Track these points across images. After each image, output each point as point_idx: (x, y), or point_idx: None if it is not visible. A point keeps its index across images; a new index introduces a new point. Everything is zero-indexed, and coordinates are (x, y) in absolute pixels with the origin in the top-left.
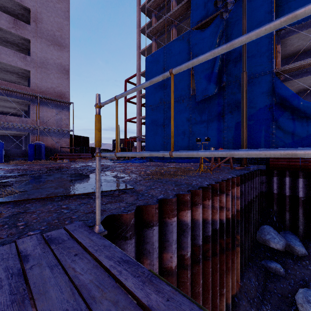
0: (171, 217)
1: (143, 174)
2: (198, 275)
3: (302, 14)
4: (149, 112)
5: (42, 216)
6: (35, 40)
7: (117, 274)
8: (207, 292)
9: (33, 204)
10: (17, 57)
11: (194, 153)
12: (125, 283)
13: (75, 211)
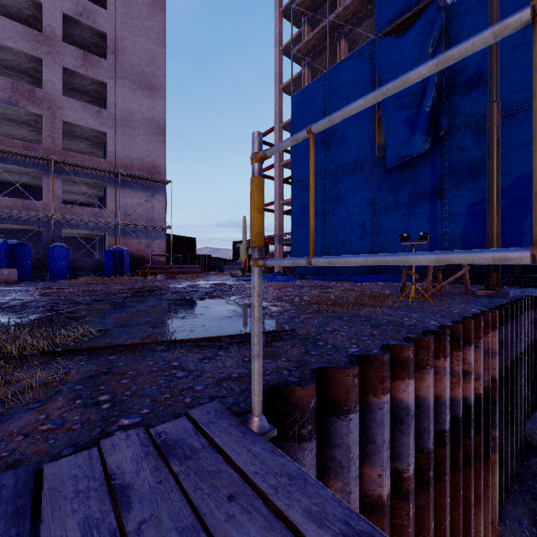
0: (380, 394)
1: (299, 302)
2: (426, 512)
3: None
4: (298, 192)
5: (139, 383)
6: (114, 83)
7: None
8: None
9: (121, 356)
10: (88, 112)
11: None
12: None
13: (197, 375)
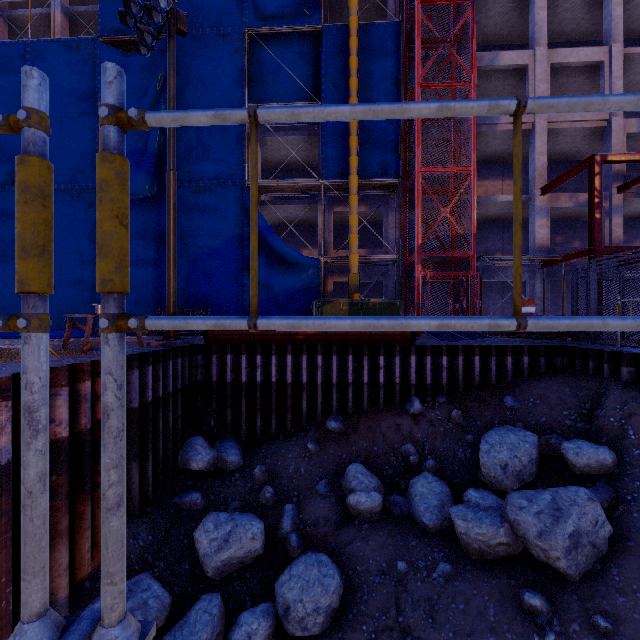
0: None
1: None
2: None
3: None
4: None
5: None
6: None
7: None
8: None
9: None
10: None
11: None
12: None
13: None
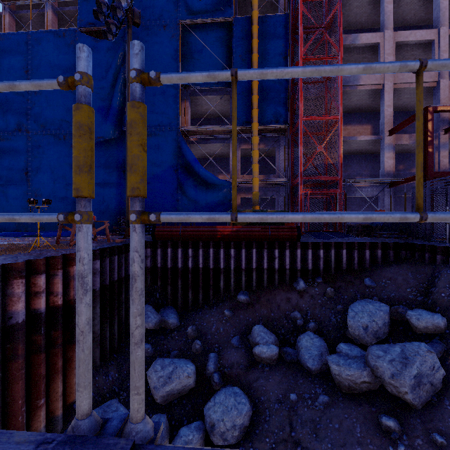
0: None
1: None
2: None
3: None
4: None
5: None
6: None
7: None
8: None
9: None
10: None
11: None
12: None
13: None
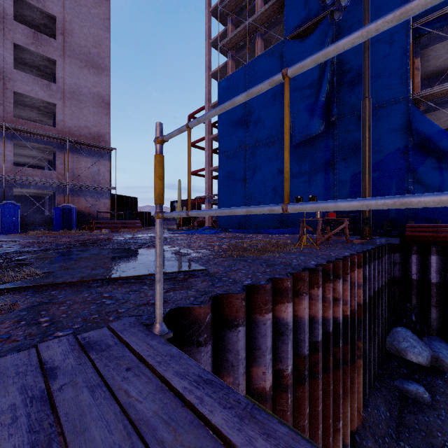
0: (264, 313)
1: (217, 250)
2: (303, 401)
3: None
4: (223, 161)
5: (74, 308)
6: (63, 61)
7: (197, 402)
8: (315, 427)
9: (62, 291)
10: (38, 85)
11: (329, 204)
12: (211, 418)
13: (123, 302)
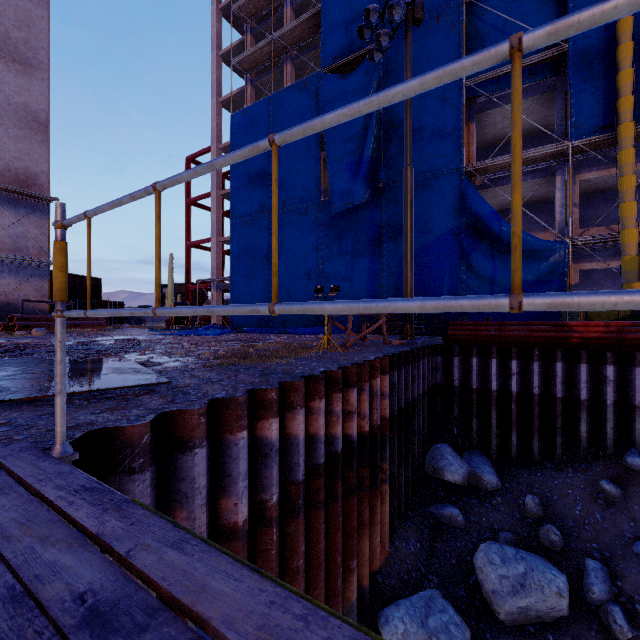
0: (236, 432)
1: (208, 357)
2: (297, 537)
3: (265, 148)
4: (238, 230)
5: None
6: None
7: (65, 505)
8: (317, 568)
9: None
10: None
11: (178, 310)
12: (73, 514)
13: (25, 428)
